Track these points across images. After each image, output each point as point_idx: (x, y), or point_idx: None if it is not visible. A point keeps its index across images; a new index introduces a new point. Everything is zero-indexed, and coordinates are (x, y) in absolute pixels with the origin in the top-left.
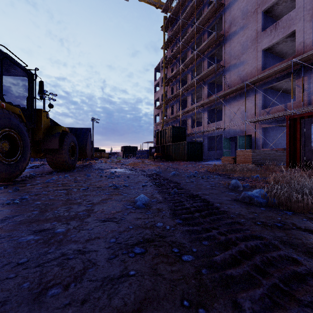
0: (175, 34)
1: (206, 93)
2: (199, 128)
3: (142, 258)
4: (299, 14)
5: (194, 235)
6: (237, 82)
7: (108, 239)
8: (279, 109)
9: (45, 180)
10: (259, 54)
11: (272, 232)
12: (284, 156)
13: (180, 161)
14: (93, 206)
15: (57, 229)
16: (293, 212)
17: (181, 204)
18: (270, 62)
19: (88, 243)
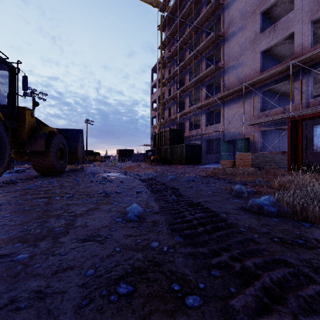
0: (172, 34)
1: (204, 95)
2: (197, 131)
3: (128, 305)
4: (297, 16)
5: (199, 260)
6: (235, 84)
7: (85, 270)
8: (278, 112)
9: (26, 186)
10: (258, 56)
11: (295, 252)
12: (283, 160)
13: (178, 165)
14: (74, 218)
15: (18, 254)
16: (311, 223)
17: (180, 215)
18: (268, 64)
19: (54, 278)
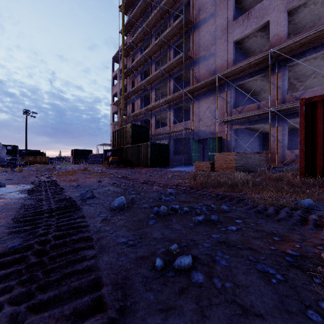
0: (136, 18)
1: (171, 88)
2: (164, 128)
3: None
4: (272, 3)
5: None
6: (206, 76)
7: None
8: (252, 108)
9: None
10: (230, 46)
11: None
12: (263, 161)
13: (142, 167)
14: None
15: None
16: None
17: None
18: (239, 58)
19: None
